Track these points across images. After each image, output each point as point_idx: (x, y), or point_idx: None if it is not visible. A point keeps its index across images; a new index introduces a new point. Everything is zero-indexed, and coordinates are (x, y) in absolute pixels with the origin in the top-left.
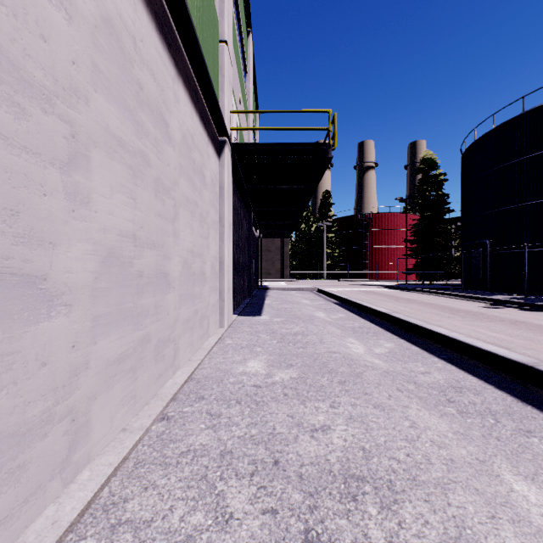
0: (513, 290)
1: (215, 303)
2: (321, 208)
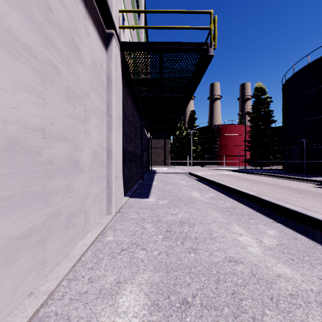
0: None
1: (100, 192)
2: (189, 121)
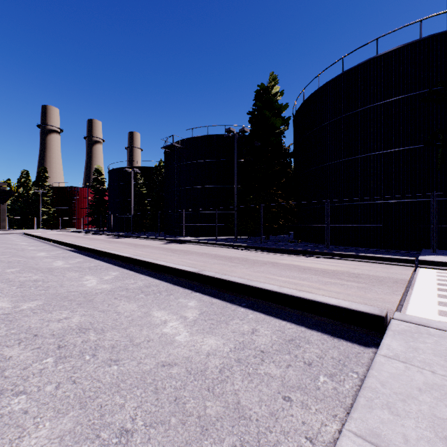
0: (116, 230)
1: None
2: (38, 178)
